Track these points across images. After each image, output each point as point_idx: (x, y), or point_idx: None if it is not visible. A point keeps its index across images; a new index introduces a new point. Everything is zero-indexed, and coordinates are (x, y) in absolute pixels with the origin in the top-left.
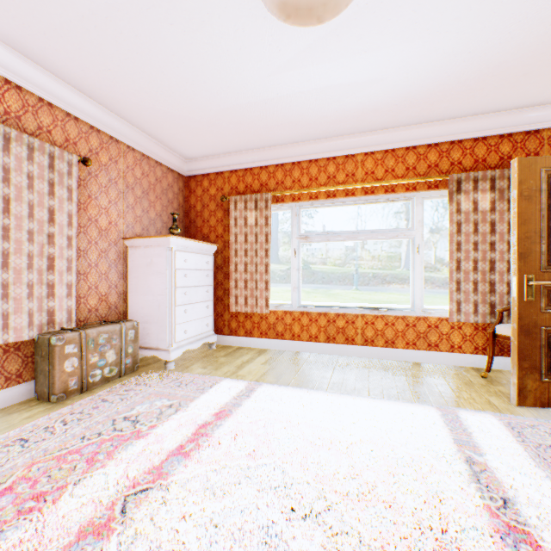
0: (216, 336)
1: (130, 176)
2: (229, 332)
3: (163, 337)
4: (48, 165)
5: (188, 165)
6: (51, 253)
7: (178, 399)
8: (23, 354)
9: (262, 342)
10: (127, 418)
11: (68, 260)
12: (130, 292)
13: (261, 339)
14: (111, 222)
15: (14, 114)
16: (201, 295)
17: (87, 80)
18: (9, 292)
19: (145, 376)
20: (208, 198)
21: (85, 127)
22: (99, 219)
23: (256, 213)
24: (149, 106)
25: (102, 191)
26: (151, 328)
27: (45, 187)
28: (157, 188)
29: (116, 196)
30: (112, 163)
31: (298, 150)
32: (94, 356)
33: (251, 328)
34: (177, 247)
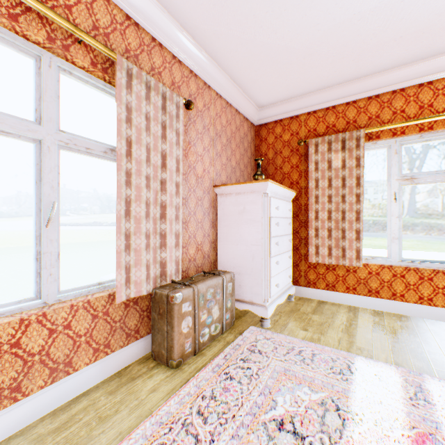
0: (294, 287)
1: (217, 123)
2: (305, 284)
3: (257, 291)
4: (161, 107)
5: (260, 114)
6: (162, 201)
7: (317, 386)
8: (139, 308)
9: (348, 298)
10: (275, 420)
11: (176, 208)
12: (219, 241)
13: (346, 295)
14: (204, 170)
15: (132, 53)
16: (285, 245)
17: (196, 11)
18: (130, 243)
19: (247, 335)
20: (281, 144)
21: (186, 71)
22: (196, 166)
23: (343, 155)
24: (249, 38)
25: (197, 138)
26: (242, 280)
27: (158, 129)
28: (236, 136)
29: (208, 143)
30: (205, 109)
31: (403, 74)
32: (203, 314)
33: (334, 281)
34: (270, 193)
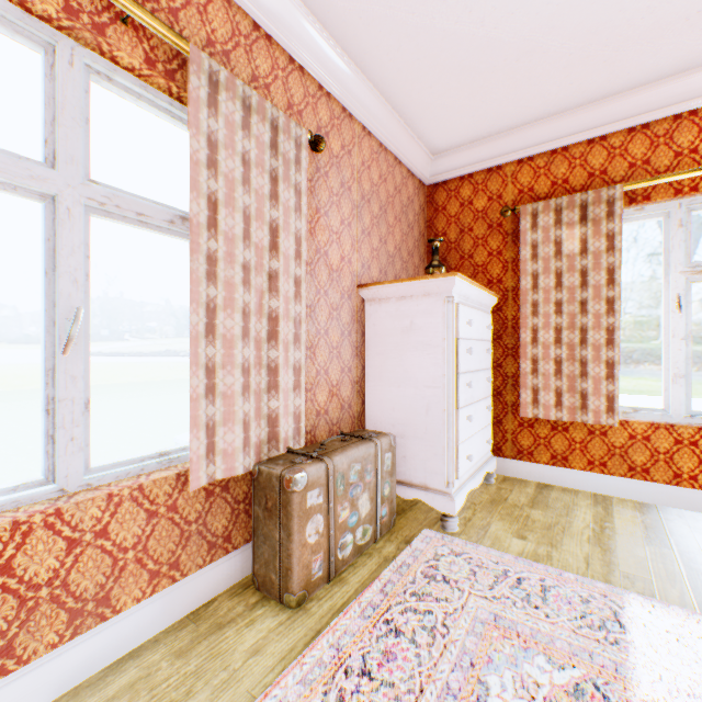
0: (494, 459)
1: (364, 178)
2: (514, 454)
3: (434, 467)
4: (269, 143)
5: (434, 165)
6: (272, 309)
7: (560, 653)
8: (232, 497)
9: (591, 479)
10: None
11: (294, 322)
12: (368, 379)
13: (589, 474)
14: (342, 257)
15: (219, 48)
16: (481, 387)
17: None
18: (214, 382)
19: (418, 546)
20: (470, 216)
21: (311, 87)
22: (328, 250)
23: (584, 230)
24: (421, 23)
25: (331, 202)
26: (409, 447)
27: (264, 183)
28: (396, 202)
29: (348, 213)
30: (343, 154)
31: (695, 83)
32: (342, 508)
33: (565, 450)
34: (458, 297)
